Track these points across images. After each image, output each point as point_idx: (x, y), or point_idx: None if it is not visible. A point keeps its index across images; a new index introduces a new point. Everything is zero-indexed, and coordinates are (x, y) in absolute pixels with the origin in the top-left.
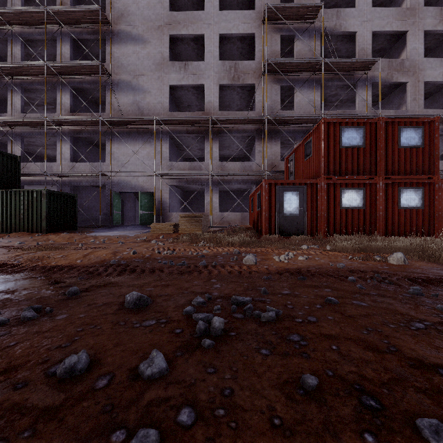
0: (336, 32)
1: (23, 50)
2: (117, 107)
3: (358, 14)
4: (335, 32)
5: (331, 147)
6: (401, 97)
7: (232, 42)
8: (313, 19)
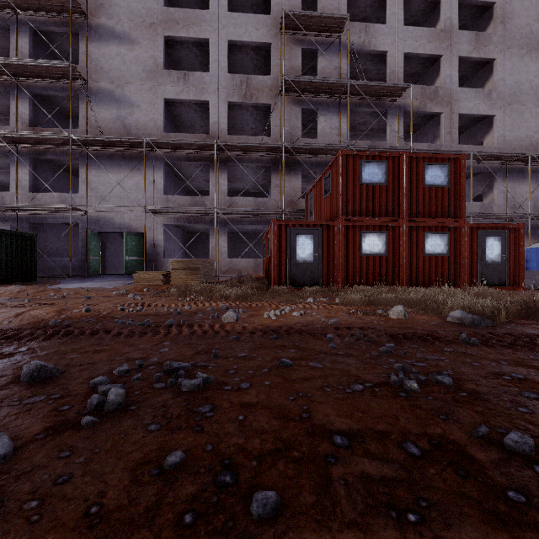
0: (365, 50)
1: None
2: (95, 123)
3: (389, 32)
4: (363, 50)
5: (350, 184)
6: (435, 130)
7: (244, 52)
8: (339, 32)
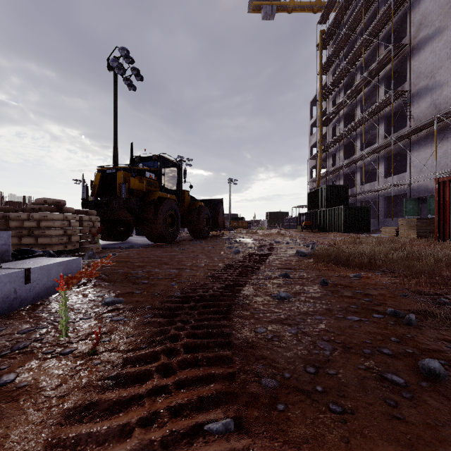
0: None
1: (362, 107)
2: (416, 117)
3: None
4: None
5: None
6: None
7: None
8: None
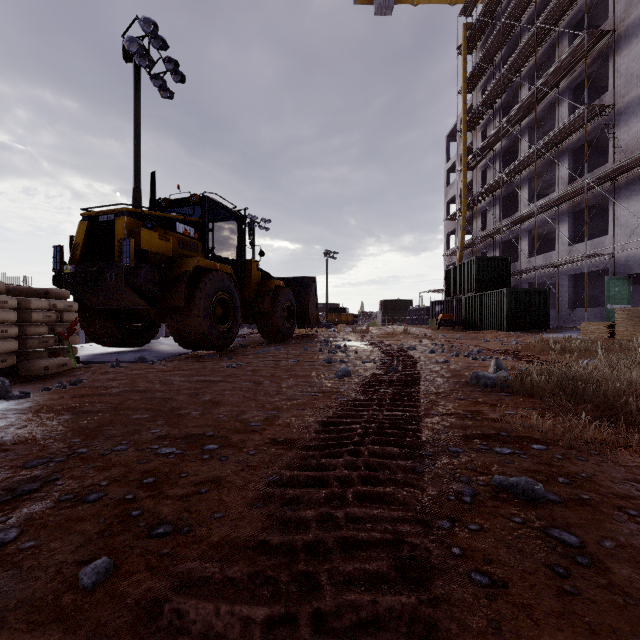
0: None
1: (530, 138)
2: (624, 146)
3: None
4: None
5: None
6: None
7: None
8: None
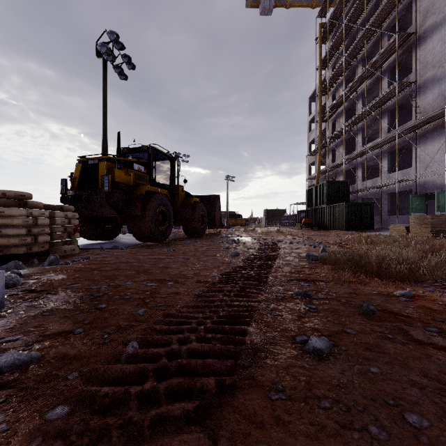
0: None
1: (363, 101)
2: (422, 109)
3: None
4: None
5: None
6: None
7: None
8: None
